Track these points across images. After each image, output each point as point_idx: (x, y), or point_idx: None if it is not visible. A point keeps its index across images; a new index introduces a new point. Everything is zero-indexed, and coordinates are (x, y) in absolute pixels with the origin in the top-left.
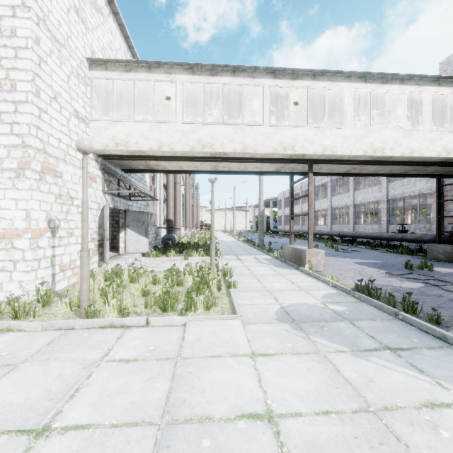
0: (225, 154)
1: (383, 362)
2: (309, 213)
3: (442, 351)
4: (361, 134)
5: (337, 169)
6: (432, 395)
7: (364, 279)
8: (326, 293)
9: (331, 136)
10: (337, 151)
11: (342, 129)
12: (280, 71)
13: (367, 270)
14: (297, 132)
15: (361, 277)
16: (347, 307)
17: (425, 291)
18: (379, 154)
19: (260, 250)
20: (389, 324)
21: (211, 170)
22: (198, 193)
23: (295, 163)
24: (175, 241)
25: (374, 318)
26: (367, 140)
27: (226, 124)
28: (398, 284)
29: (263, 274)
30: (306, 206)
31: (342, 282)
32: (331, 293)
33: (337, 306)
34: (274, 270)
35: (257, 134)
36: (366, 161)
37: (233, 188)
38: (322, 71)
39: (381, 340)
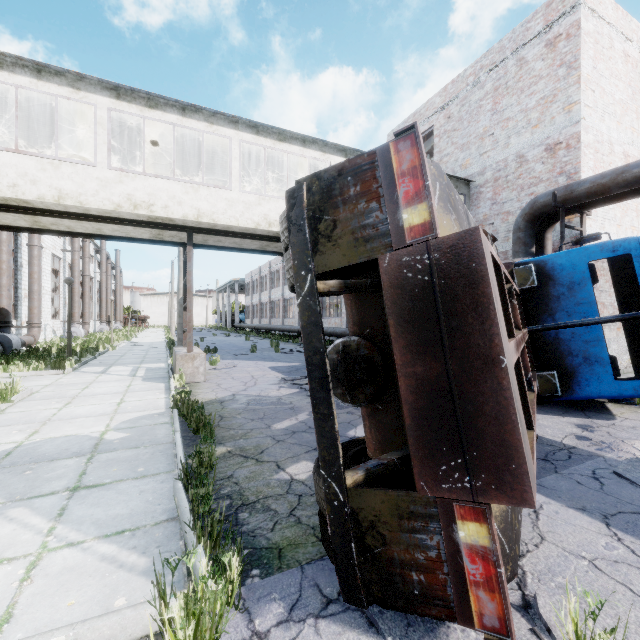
0: (27, 203)
1: (22, 513)
2: (187, 302)
3: (150, 479)
4: (252, 200)
5: (245, 244)
6: (4, 551)
7: (237, 390)
8: (143, 415)
9: (210, 197)
10: (219, 219)
11: (225, 191)
12: (128, 91)
13: (266, 376)
14: (157, 185)
15: (240, 386)
16: (133, 433)
17: (281, 400)
18: (276, 229)
19: (167, 355)
20: (147, 451)
21: (35, 227)
22: (118, 266)
23: (169, 229)
24: (10, 346)
25: (142, 444)
26: (260, 209)
27: (24, 153)
28: (269, 392)
29: (94, 394)
30: (275, 292)
31: (199, 396)
32: (150, 414)
33: (122, 433)
34: (127, 386)
35: (86, 178)
36: (267, 236)
37: (172, 262)
38: (195, 106)
39: (87, 478)
